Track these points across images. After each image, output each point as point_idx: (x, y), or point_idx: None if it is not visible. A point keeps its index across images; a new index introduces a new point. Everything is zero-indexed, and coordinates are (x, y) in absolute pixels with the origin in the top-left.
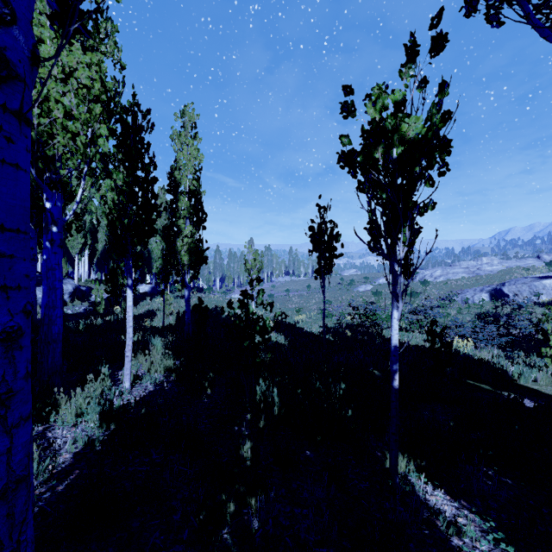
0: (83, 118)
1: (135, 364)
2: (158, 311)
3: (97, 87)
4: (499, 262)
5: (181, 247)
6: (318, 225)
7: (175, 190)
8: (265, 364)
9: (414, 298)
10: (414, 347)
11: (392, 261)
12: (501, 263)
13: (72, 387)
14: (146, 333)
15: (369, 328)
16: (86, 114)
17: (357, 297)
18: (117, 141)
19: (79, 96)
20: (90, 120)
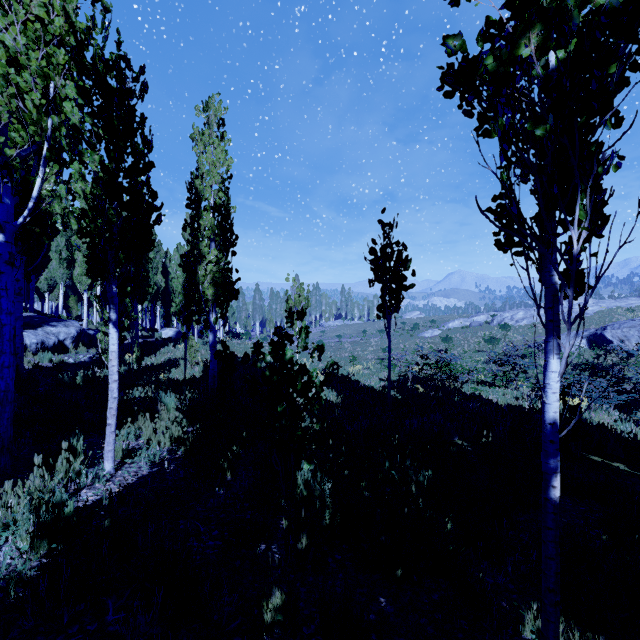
0: (34, 66)
1: (132, 432)
2: (181, 360)
3: (59, 23)
4: (595, 302)
5: (204, 278)
6: (382, 247)
7: (196, 204)
8: (311, 432)
9: (493, 345)
10: (505, 407)
11: (546, 263)
12: (597, 303)
13: (29, 470)
14: (161, 387)
15: (442, 381)
16: (40, 61)
17: (423, 345)
18: (91, 107)
19: (29, 32)
20: (48, 72)
